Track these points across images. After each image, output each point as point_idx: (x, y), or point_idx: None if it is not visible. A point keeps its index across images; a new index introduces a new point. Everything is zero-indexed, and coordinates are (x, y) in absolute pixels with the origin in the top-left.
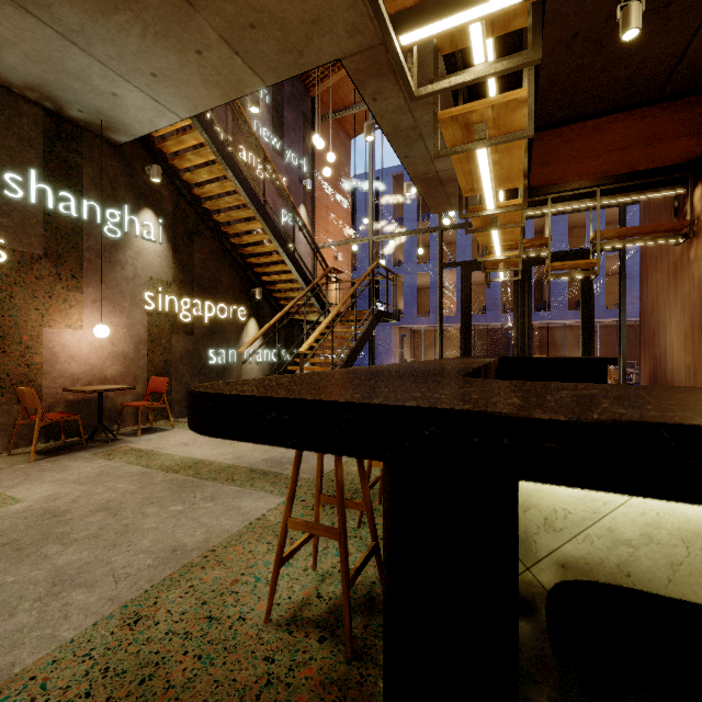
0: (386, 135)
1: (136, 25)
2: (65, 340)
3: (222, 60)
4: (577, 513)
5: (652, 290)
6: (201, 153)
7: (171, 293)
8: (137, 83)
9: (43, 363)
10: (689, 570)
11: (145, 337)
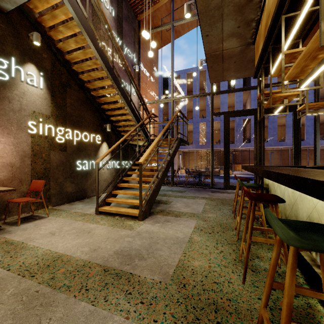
0: (199, 14)
1: None
2: None
3: None
4: None
5: None
6: (69, 25)
7: (49, 123)
8: None
9: None
10: None
11: (29, 152)
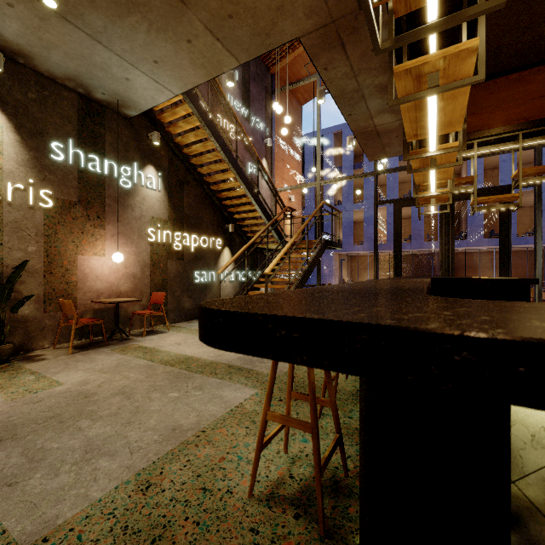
0: (334, 98)
1: (143, 24)
2: (92, 264)
3: (206, 46)
4: None
5: None
6: (189, 120)
7: (167, 228)
8: (143, 69)
9: (77, 281)
10: None
11: (148, 262)
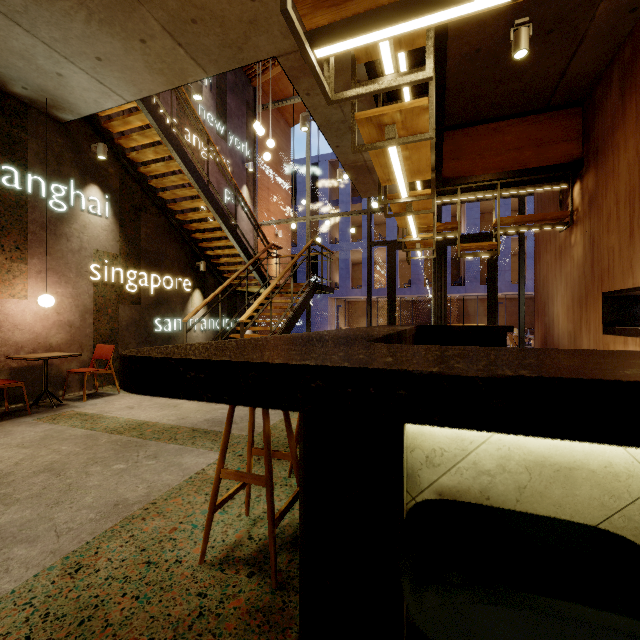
0: (319, 126)
1: (81, 12)
2: (8, 309)
3: (165, 50)
4: (451, 451)
5: (543, 268)
6: (146, 134)
7: (117, 265)
8: (82, 66)
9: None
10: (531, 492)
11: (91, 306)
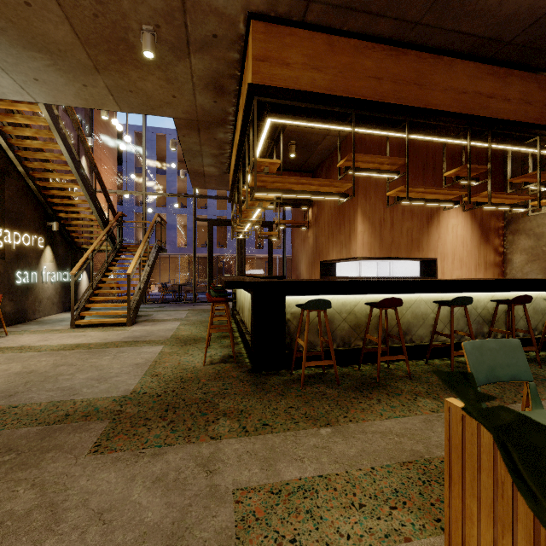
0: (183, 150)
1: (47, 61)
2: None
3: (99, 93)
4: (293, 303)
5: (296, 246)
6: (33, 119)
7: None
8: (15, 77)
9: None
10: None
11: None
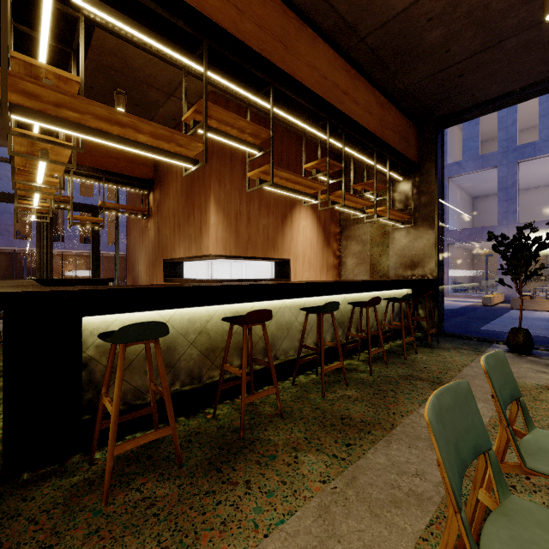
0: None
1: None
2: None
3: None
4: (102, 327)
5: (133, 240)
6: None
7: None
8: None
9: None
10: None
11: None
